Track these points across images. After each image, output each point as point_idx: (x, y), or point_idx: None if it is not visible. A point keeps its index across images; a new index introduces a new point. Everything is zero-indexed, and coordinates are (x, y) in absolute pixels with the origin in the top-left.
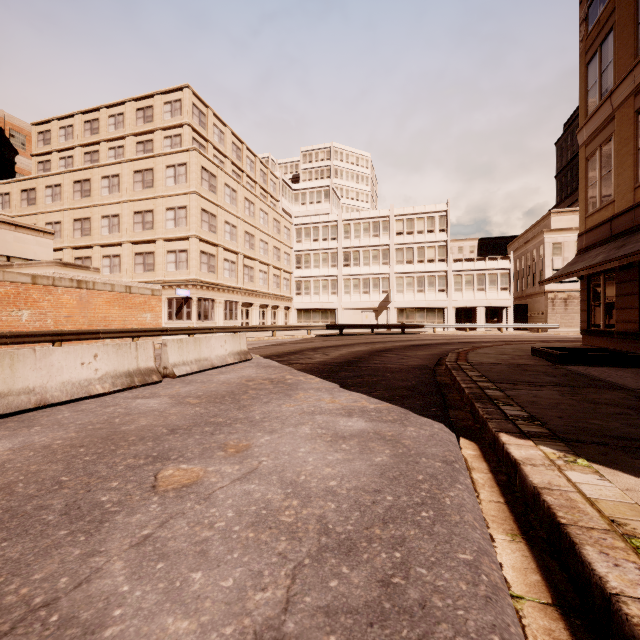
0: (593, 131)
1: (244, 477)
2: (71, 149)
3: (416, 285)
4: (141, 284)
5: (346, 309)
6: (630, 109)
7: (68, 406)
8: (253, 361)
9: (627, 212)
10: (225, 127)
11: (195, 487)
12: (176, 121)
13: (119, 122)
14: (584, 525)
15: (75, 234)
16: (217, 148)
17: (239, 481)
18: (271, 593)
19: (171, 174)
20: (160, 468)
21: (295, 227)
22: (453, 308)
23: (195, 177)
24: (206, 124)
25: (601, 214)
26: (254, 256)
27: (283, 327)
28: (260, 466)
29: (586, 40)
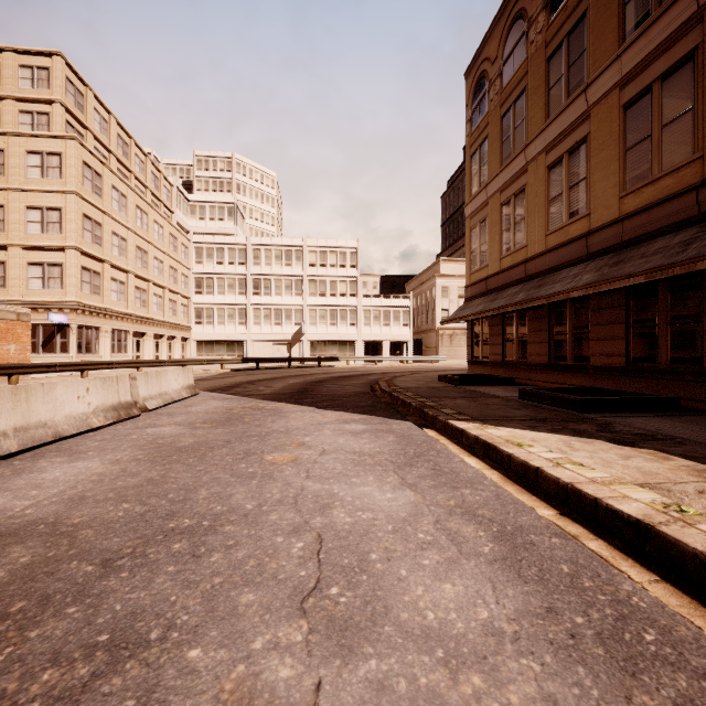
0: (475, 209)
1: (323, 453)
2: None
3: (329, 318)
4: (2, 306)
5: (256, 341)
6: (498, 201)
7: (79, 439)
8: (203, 395)
9: (496, 275)
10: (109, 114)
11: (300, 460)
12: (41, 94)
13: None
14: (498, 442)
15: None
16: (99, 139)
17: (323, 455)
18: (393, 478)
19: (35, 163)
20: (260, 457)
21: (194, 245)
22: (363, 342)
23: (75, 173)
24: (84, 106)
25: (480, 273)
26: (147, 276)
27: (195, 361)
28: (325, 449)
29: (470, 137)
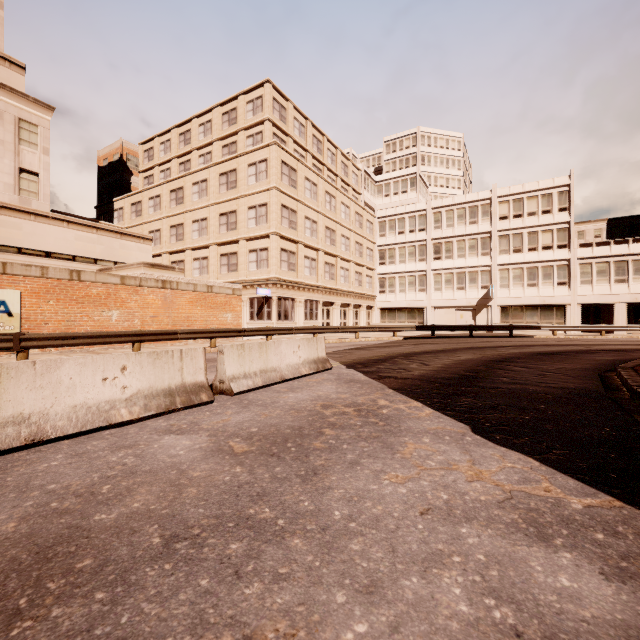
0: None
1: None
2: (169, 162)
3: (526, 278)
4: (222, 283)
5: (436, 308)
6: None
7: (74, 442)
8: (333, 371)
9: None
10: (305, 120)
11: None
12: (257, 119)
13: (207, 129)
14: None
15: (171, 240)
16: (297, 142)
17: None
18: None
19: (252, 172)
20: None
21: (378, 220)
22: (579, 305)
23: (275, 172)
24: (286, 118)
25: None
26: (335, 252)
27: (366, 328)
28: None
29: None
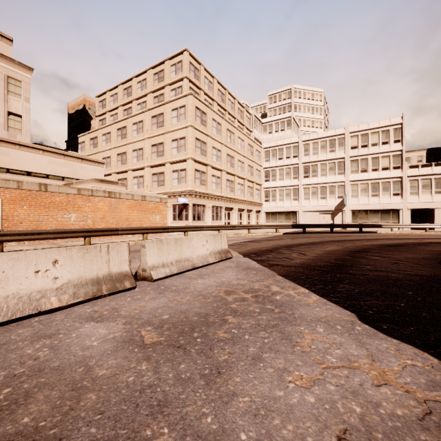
0: None
1: None
2: (116, 109)
3: (370, 190)
4: (152, 194)
5: (305, 212)
6: None
7: (2, 330)
8: (233, 260)
9: None
10: (213, 78)
11: None
12: (178, 77)
13: (143, 85)
14: None
15: (118, 164)
16: (207, 94)
17: None
18: None
19: (175, 115)
20: None
21: (264, 150)
22: (408, 210)
23: (191, 114)
24: (199, 77)
25: None
26: (234, 172)
27: (256, 226)
28: None
29: None
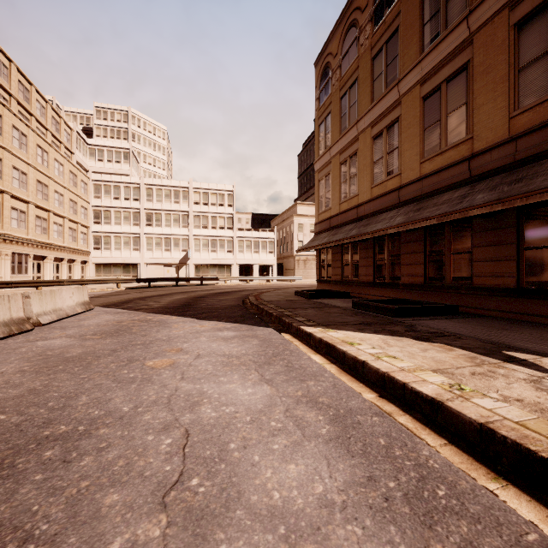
0: (322, 165)
1: (198, 357)
2: None
3: (210, 246)
4: None
5: (149, 264)
6: (338, 161)
7: None
8: (97, 310)
9: (337, 216)
10: (9, 61)
11: (177, 364)
12: None
13: None
14: (336, 342)
15: None
16: None
17: (198, 359)
18: (254, 375)
19: None
20: (142, 363)
21: (93, 182)
22: (238, 265)
23: None
24: None
25: (325, 214)
26: (48, 207)
27: (92, 281)
28: (200, 353)
29: (319, 111)
